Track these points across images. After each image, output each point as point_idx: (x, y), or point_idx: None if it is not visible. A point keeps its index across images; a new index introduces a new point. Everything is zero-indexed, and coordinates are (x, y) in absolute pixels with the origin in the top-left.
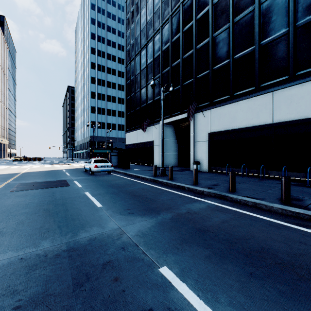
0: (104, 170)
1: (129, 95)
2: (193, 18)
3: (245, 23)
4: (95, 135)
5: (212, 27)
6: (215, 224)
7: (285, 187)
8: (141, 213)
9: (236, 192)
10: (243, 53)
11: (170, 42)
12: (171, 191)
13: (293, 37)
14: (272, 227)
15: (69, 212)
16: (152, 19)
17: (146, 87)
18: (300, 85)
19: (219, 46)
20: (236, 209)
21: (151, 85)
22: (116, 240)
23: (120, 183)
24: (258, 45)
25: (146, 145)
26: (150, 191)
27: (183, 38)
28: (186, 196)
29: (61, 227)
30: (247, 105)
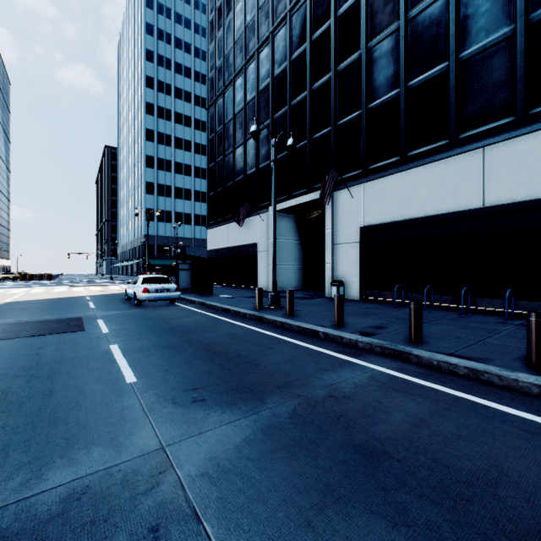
0: (161, 298)
1: (214, 160)
2: (331, 14)
3: (430, 19)
4: (154, 233)
5: (366, 29)
6: (400, 432)
7: (538, 335)
8: (223, 398)
9: (425, 343)
10: (425, 76)
11: (288, 61)
12: (291, 342)
13: (524, 42)
14: (538, 438)
15: (52, 398)
16: (255, 19)
17: (244, 145)
18: (538, 133)
19: (381, 65)
20: (436, 385)
21: (252, 133)
22: (143, 495)
23: (189, 325)
24: (455, 59)
25: (244, 250)
26: (248, 341)
27: (313, 52)
28: (323, 353)
29: (9, 450)
30: (434, 173)
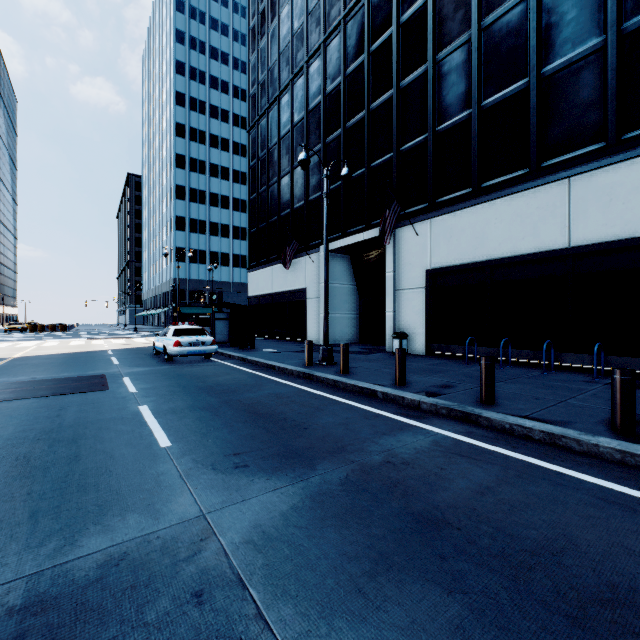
0: (195, 353)
1: (255, 191)
2: (393, 21)
3: (507, 27)
4: (186, 277)
5: (433, 40)
6: (463, 500)
7: (623, 395)
8: (268, 464)
9: (497, 404)
10: (502, 94)
11: (342, 75)
12: (345, 402)
13: (615, 56)
14: (614, 506)
15: (80, 463)
16: (304, 26)
17: (291, 174)
18: (632, 161)
19: (450, 81)
20: (507, 450)
21: (301, 162)
22: (185, 562)
23: (227, 383)
24: (536, 75)
25: (291, 297)
26: (295, 402)
27: (372, 65)
28: (381, 415)
29: (38, 516)
30: (512, 208)
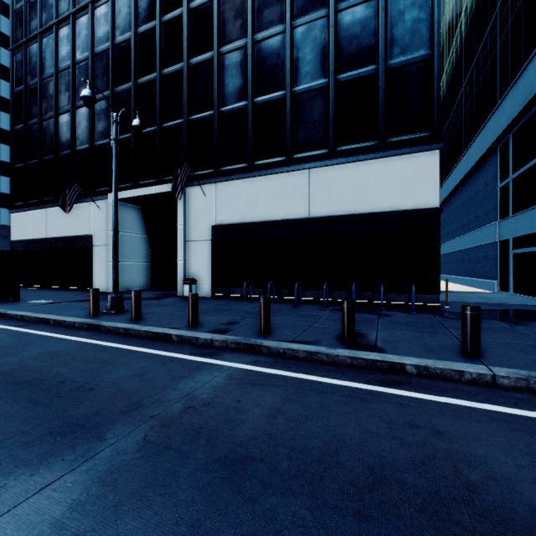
0: None
1: (22, 121)
2: (183, 2)
3: (272, 48)
4: None
5: (218, 34)
6: (261, 428)
7: (349, 318)
8: (33, 452)
9: (272, 333)
10: (268, 97)
11: (133, 31)
12: (139, 351)
13: (334, 94)
14: (356, 400)
15: None
16: None
17: (73, 113)
18: (342, 166)
19: (231, 74)
20: (284, 371)
21: (85, 98)
22: None
23: None
24: (290, 91)
25: (73, 243)
26: (77, 358)
27: (163, 34)
28: (178, 358)
29: None
30: (275, 184)
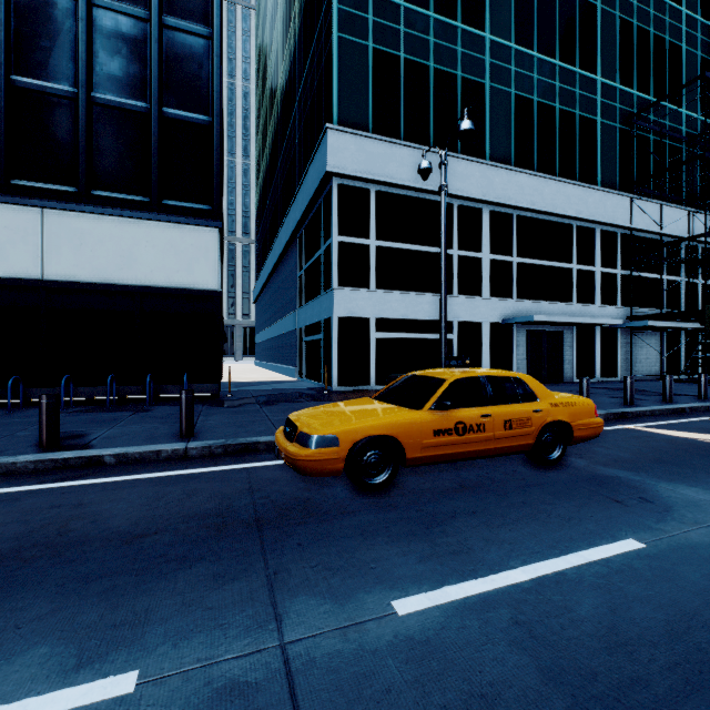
0: None
1: None
2: None
3: None
4: None
5: None
6: None
7: (49, 416)
8: None
9: None
10: None
11: None
12: None
13: (86, 116)
14: (2, 503)
15: None
16: None
17: None
18: (99, 217)
19: None
20: None
21: None
22: None
23: None
24: (5, 77)
25: None
26: None
27: None
28: None
29: None
30: None
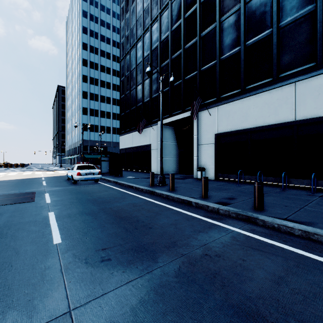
0: (89, 179)
1: (124, 93)
2: (197, 0)
3: (260, 1)
4: (88, 139)
5: (219, 10)
6: (266, 291)
7: None
8: (124, 258)
9: (265, 210)
10: (257, 38)
11: (170, 31)
12: (174, 209)
13: (322, 14)
14: None
15: None
16: (149, 6)
17: (142, 84)
18: None
19: (228, 32)
20: (281, 243)
21: (147, 72)
22: None
23: (105, 197)
24: (276, 27)
25: (142, 149)
26: (144, 208)
27: (185, 25)
28: (196, 218)
29: None
30: (263, 99)
